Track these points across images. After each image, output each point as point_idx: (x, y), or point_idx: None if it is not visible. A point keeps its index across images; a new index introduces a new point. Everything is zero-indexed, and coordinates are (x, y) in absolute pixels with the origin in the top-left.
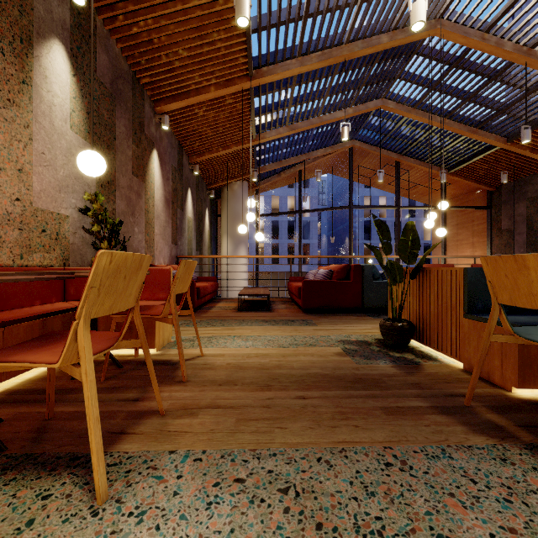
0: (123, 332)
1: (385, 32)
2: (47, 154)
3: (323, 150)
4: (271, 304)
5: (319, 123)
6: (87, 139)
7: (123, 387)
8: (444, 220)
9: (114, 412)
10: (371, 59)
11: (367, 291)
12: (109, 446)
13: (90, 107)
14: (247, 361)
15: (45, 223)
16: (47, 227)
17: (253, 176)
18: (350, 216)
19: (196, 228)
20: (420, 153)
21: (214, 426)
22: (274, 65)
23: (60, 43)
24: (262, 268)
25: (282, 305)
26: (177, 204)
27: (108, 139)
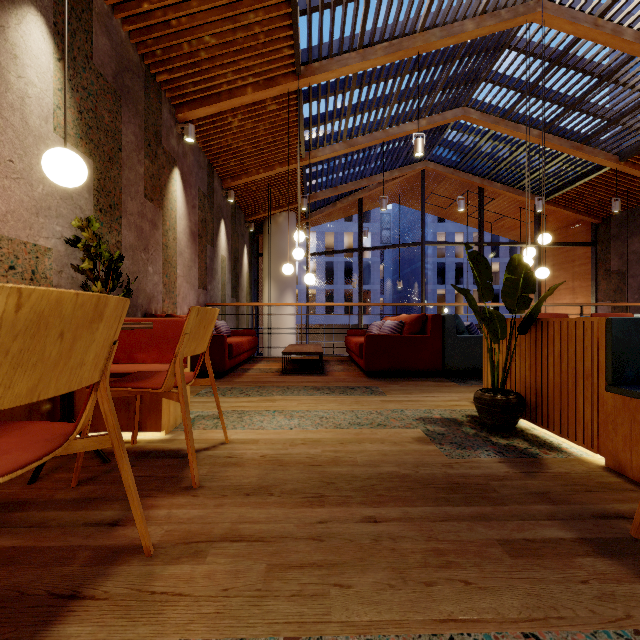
0: (80, 425)
1: (470, 17)
2: (17, 162)
3: (388, 174)
4: (324, 365)
5: (384, 137)
6: (80, 148)
7: (101, 497)
8: (538, 260)
9: (73, 549)
10: (452, 53)
11: (449, 348)
12: (41, 630)
13: (83, 104)
14: (290, 451)
15: (14, 257)
16: (17, 262)
17: (302, 205)
18: (422, 255)
19: (231, 269)
20: (509, 177)
21: (230, 582)
22: (328, 59)
23: (38, 13)
24: (314, 319)
25: (338, 366)
26: (207, 239)
27: (111, 149)
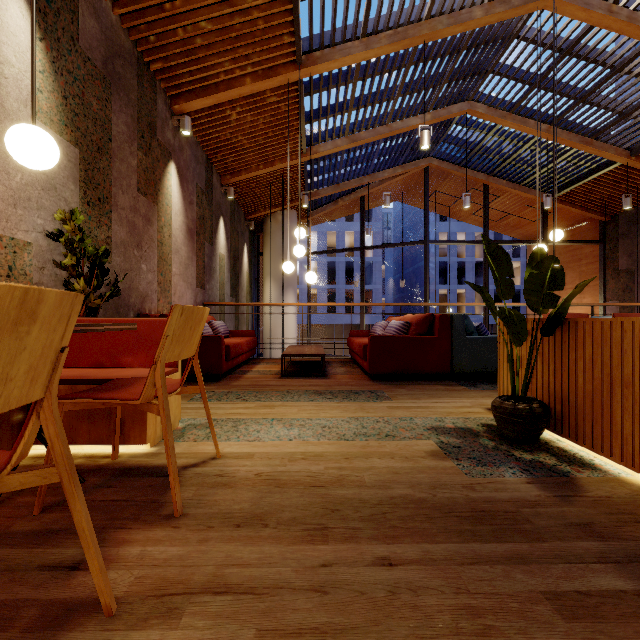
0: (16, 455)
1: (478, 3)
2: None
3: (391, 171)
4: (326, 367)
5: (387, 132)
6: (64, 135)
7: (65, 529)
8: None
9: (18, 604)
10: (459, 43)
11: (458, 350)
12: None
13: (69, 89)
14: (289, 468)
15: None
16: None
17: (303, 202)
18: (426, 253)
19: (230, 268)
20: (514, 174)
21: None
22: (330, 48)
23: None
24: (315, 319)
25: (340, 368)
26: (205, 236)
27: (100, 139)
